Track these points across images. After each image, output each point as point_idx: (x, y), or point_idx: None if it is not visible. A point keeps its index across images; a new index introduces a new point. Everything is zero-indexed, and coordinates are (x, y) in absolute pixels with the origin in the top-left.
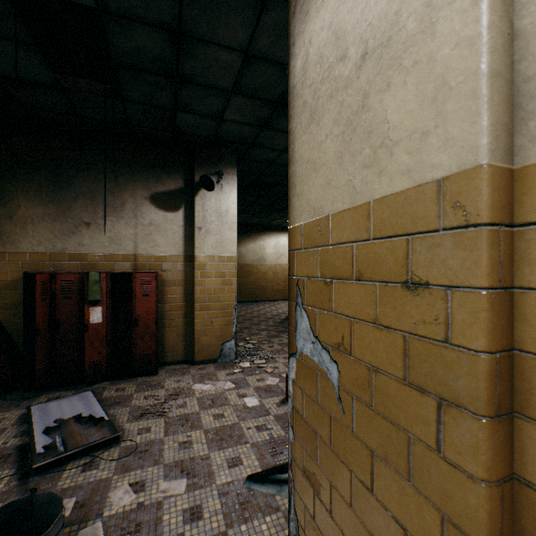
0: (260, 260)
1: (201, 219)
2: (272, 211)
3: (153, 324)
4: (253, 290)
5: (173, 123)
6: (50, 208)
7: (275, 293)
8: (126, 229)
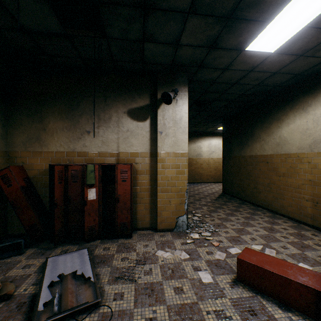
0: (198, 156)
1: (162, 126)
2: (208, 122)
3: (129, 201)
4: (193, 175)
5: (142, 54)
6: (66, 122)
7: (208, 177)
8: (112, 134)
